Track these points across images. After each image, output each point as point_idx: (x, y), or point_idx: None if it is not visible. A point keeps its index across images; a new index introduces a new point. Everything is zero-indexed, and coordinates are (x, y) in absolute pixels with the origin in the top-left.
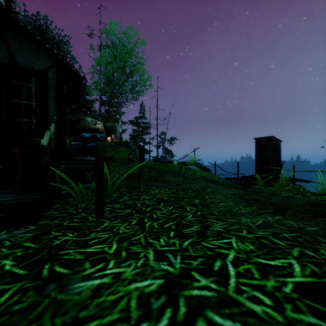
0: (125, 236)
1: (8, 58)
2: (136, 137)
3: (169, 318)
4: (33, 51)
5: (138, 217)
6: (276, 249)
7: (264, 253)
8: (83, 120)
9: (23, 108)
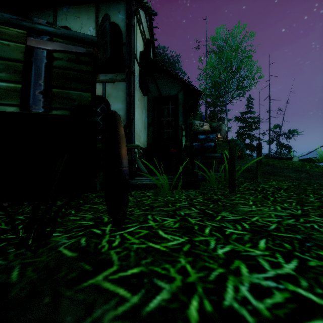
0: (256, 200)
1: (157, 92)
2: (243, 134)
3: (294, 220)
4: (170, 83)
5: (261, 195)
6: None
7: None
8: (192, 124)
9: (165, 123)
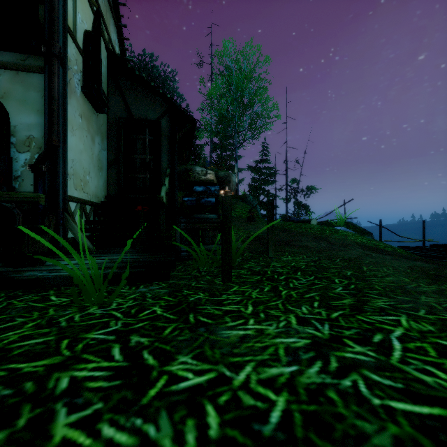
0: (260, 301)
1: (125, 112)
2: (257, 189)
3: (320, 367)
4: (147, 100)
5: (270, 284)
6: None
7: None
8: (191, 170)
9: (138, 163)
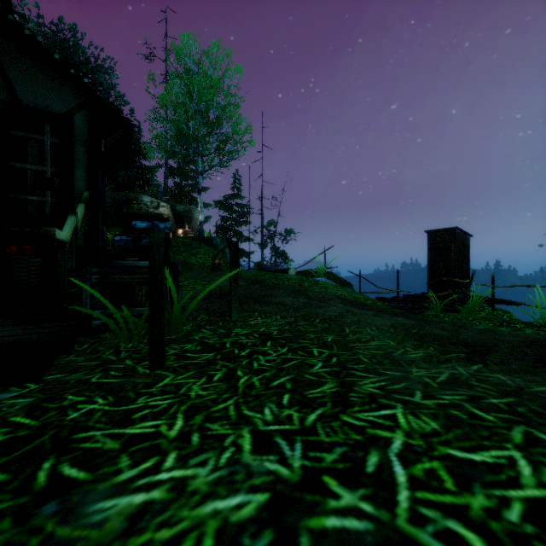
0: (200, 403)
1: (5, 92)
2: (227, 230)
3: None
4: (48, 80)
5: (225, 367)
6: (480, 430)
7: (459, 438)
8: (136, 200)
9: (30, 177)
